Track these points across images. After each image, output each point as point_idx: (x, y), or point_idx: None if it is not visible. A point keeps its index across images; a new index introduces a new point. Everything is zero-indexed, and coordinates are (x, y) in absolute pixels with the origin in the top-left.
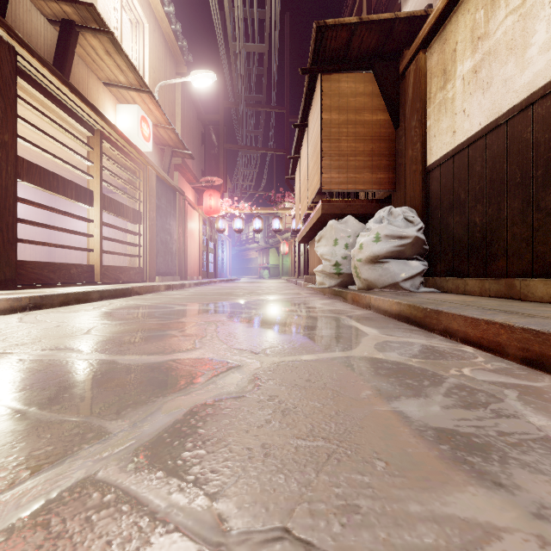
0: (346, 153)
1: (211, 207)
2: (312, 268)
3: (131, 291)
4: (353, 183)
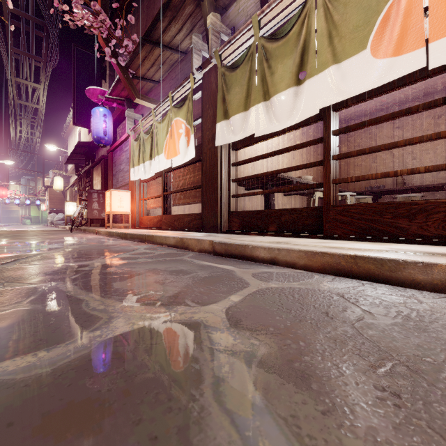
0: (55, 202)
1: (3, 195)
2: None
3: None
4: (56, 207)
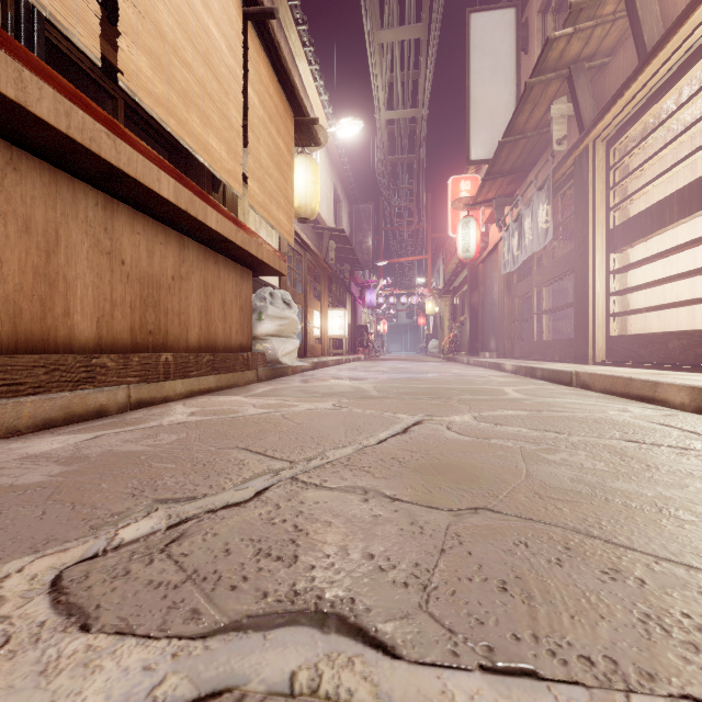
0: None
1: None
2: None
3: (572, 378)
4: None
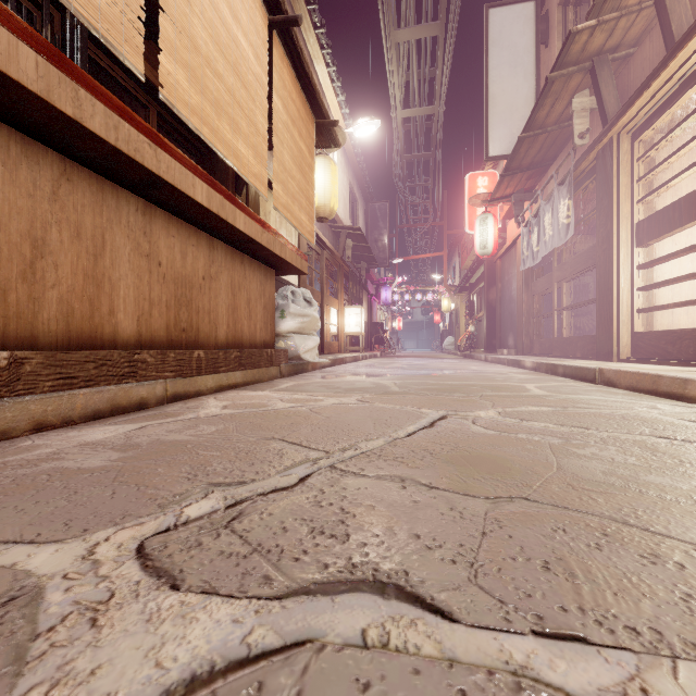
0: None
1: None
2: (16, 301)
3: (595, 374)
4: None
